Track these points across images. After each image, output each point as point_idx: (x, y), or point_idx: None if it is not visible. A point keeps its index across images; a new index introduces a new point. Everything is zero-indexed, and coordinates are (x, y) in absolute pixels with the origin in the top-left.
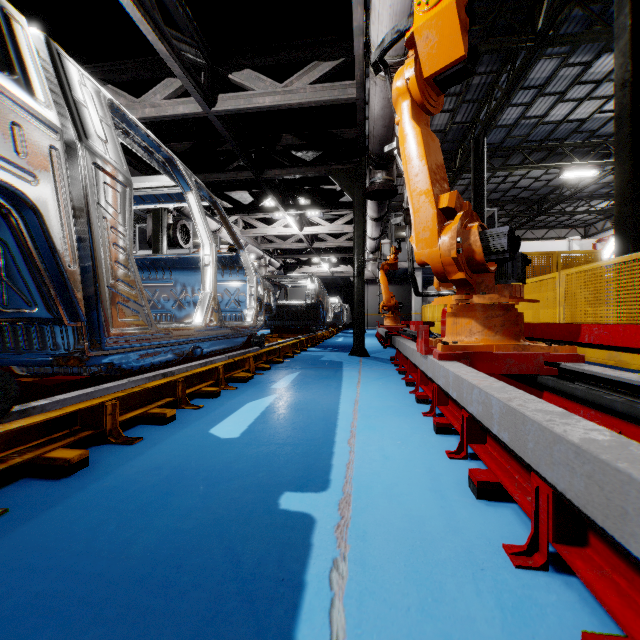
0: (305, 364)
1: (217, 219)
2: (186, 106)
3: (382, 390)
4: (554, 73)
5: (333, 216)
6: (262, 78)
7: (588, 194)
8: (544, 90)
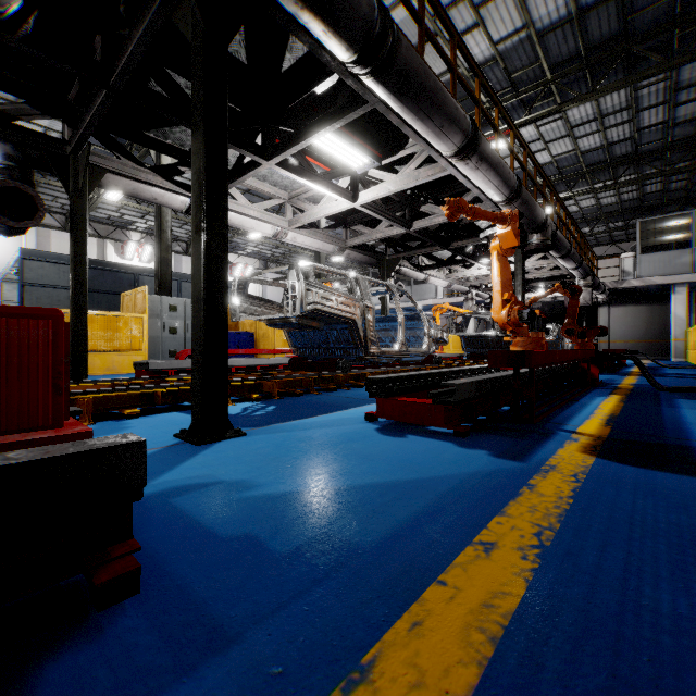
0: None
1: (424, 272)
2: (397, 229)
3: None
4: None
5: None
6: (437, 207)
7: None
8: None
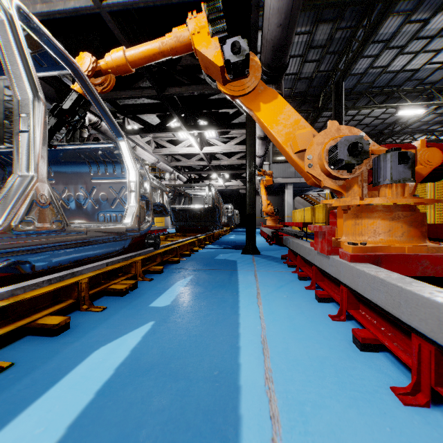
0: (200, 264)
1: (131, 138)
2: (77, 2)
3: (292, 311)
4: (399, 29)
5: (227, 139)
6: None
7: (412, 130)
8: (389, 44)
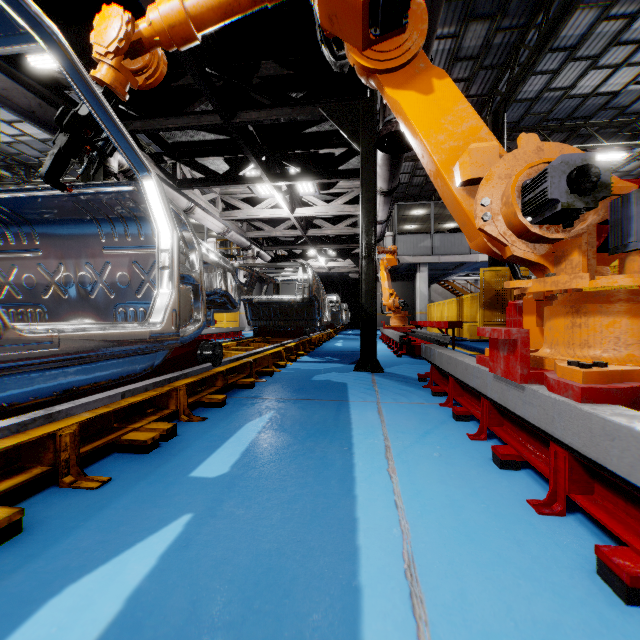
0: (287, 390)
1: (186, 194)
2: None
3: (455, 491)
4: (590, 30)
5: (331, 197)
6: None
7: None
8: (575, 53)
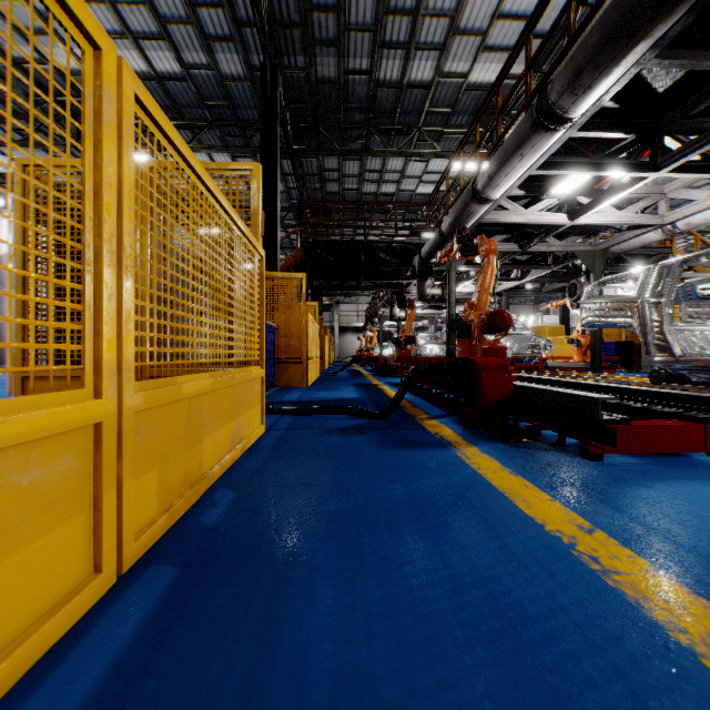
0: None
1: None
2: None
3: None
4: None
5: None
6: None
7: None
8: None
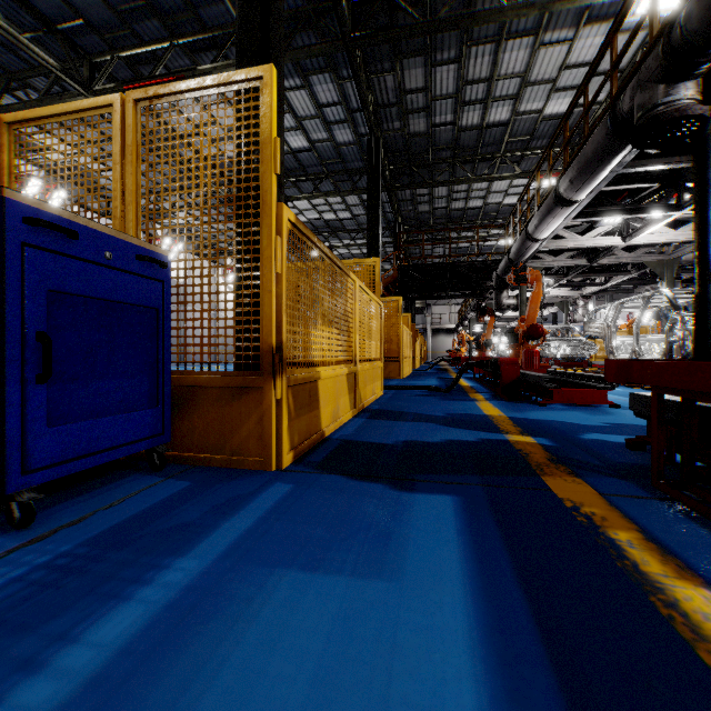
0: None
1: None
2: None
3: None
4: None
5: None
6: None
7: None
8: None
